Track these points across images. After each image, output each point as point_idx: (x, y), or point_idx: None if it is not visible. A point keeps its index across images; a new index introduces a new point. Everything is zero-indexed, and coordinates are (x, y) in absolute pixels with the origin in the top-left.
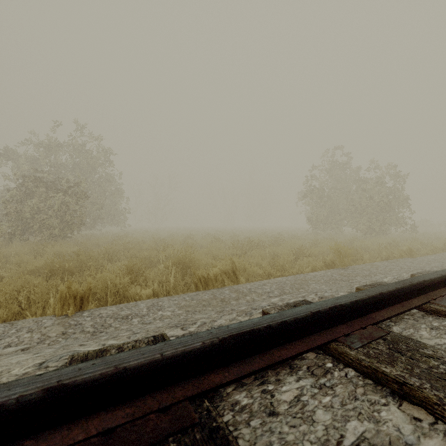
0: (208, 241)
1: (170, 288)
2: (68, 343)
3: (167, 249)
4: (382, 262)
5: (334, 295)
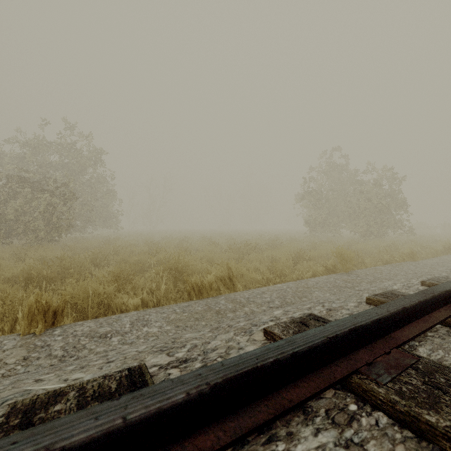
0: (203, 244)
1: (161, 296)
2: (21, 377)
3: (160, 253)
4: (385, 266)
5: (343, 306)
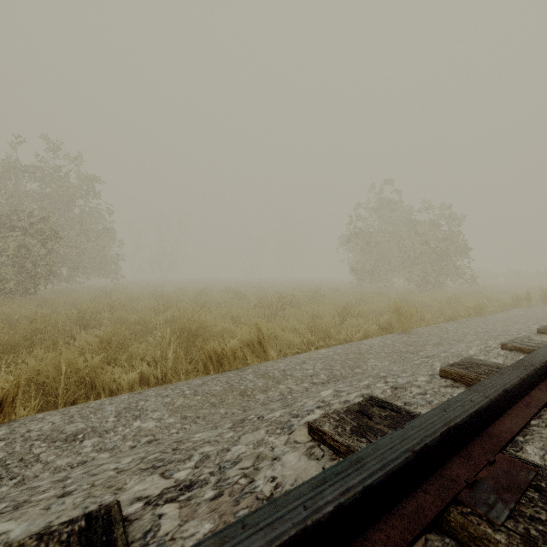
0: (227, 297)
1: (167, 368)
2: None
3: (169, 310)
4: (449, 323)
5: (411, 382)
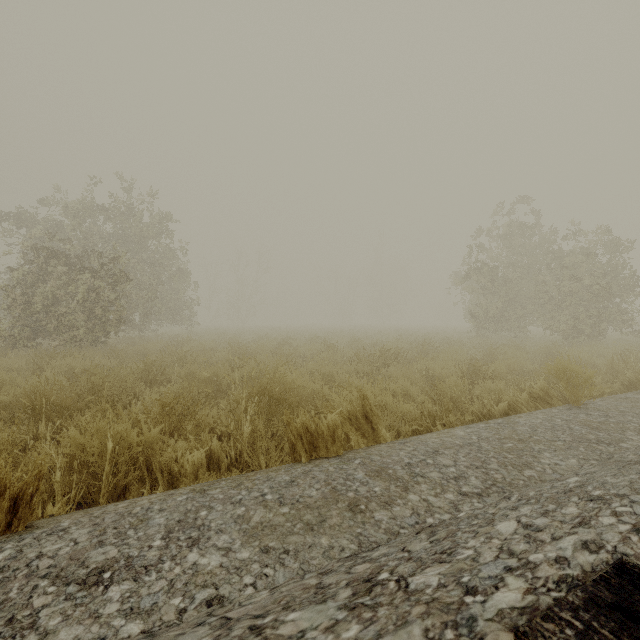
0: (314, 349)
1: (243, 445)
2: None
3: (246, 365)
4: None
5: None
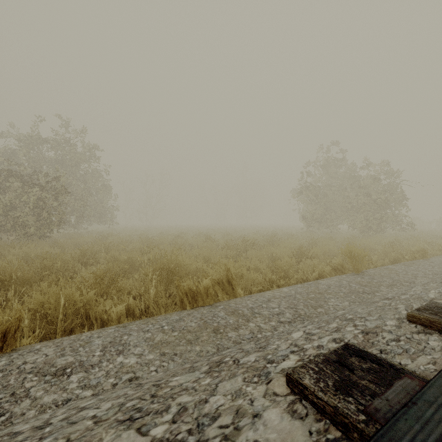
0: (199, 240)
1: (149, 302)
2: None
3: (152, 251)
4: (397, 265)
5: (380, 326)
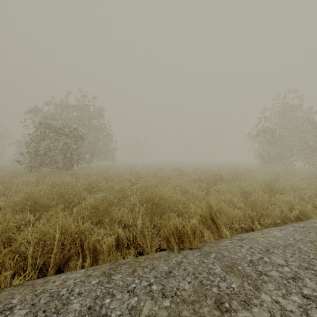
0: (174, 173)
1: (137, 233)
2: None
3: (139, 183)
4: None
5: None
